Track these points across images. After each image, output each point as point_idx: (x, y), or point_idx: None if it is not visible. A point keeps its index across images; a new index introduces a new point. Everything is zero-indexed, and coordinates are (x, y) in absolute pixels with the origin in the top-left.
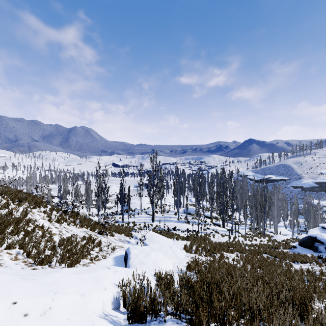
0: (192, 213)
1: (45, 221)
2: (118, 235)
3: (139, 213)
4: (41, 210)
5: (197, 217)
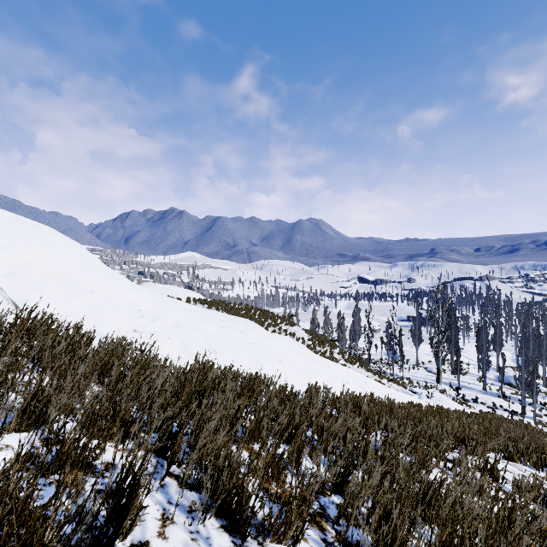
0: (516, 384)
1: (342, 361)
2: (400, 387)
3: (414, 367)
4: (335, 351)
5: (526, 394)
